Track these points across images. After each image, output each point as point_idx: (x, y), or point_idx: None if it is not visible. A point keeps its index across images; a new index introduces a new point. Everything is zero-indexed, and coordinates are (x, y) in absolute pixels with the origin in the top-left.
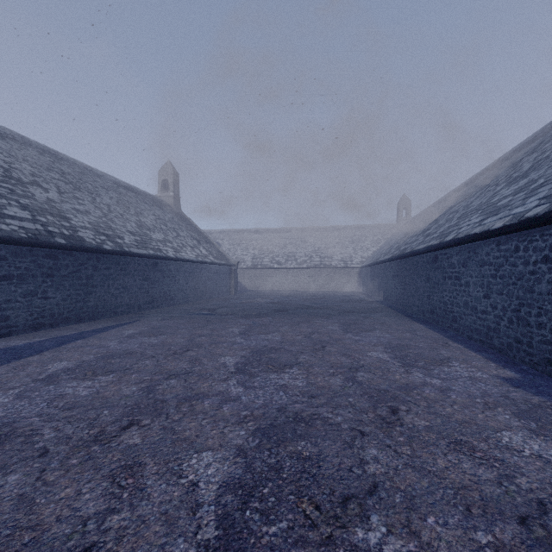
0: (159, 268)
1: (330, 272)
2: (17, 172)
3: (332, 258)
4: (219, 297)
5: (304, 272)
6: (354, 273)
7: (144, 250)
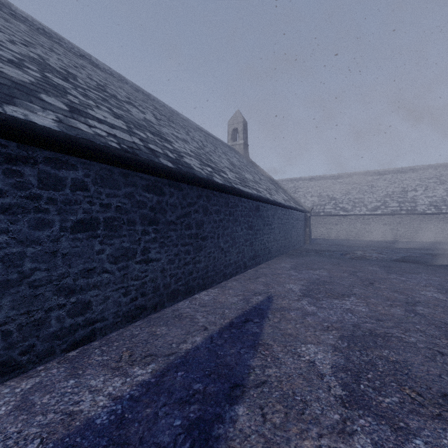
0: (260, 213)
1: (415, 218)
2: (112, 90)
3: (415, 202)
4: (302, 248)
5: (378, 220)
6: None
7: (248, 189)
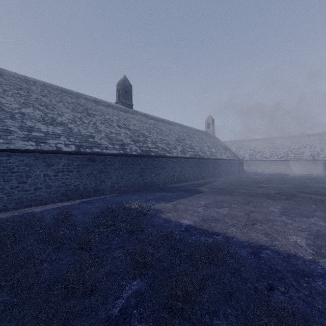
0: (216, 163)
1: (301, 162)
2: (180, 136)
3: (303, 154)
4: (236, 175)
5: (283, 163)
6: (321, 163)
7: (213, 157)
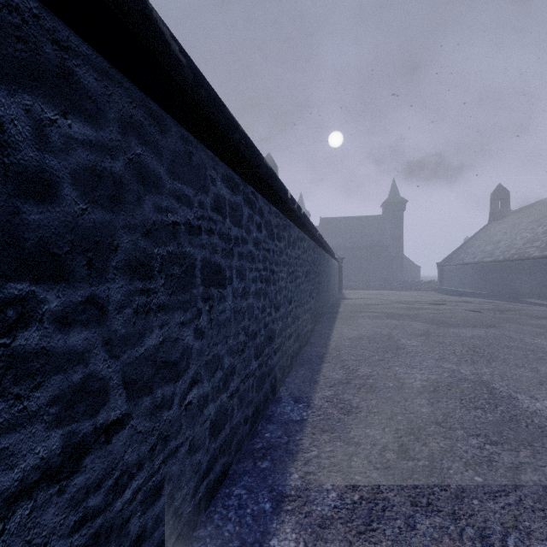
0: None
1: None
2: None
3: None
4: None
5: None
6: None
7: None
